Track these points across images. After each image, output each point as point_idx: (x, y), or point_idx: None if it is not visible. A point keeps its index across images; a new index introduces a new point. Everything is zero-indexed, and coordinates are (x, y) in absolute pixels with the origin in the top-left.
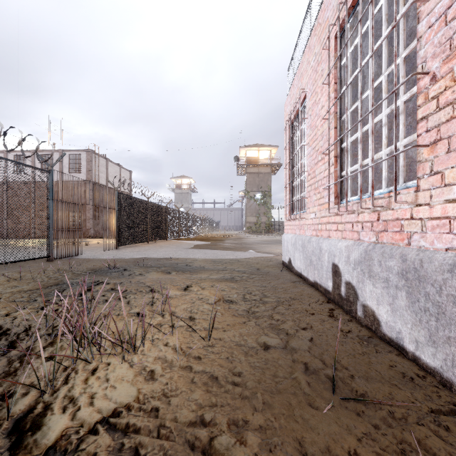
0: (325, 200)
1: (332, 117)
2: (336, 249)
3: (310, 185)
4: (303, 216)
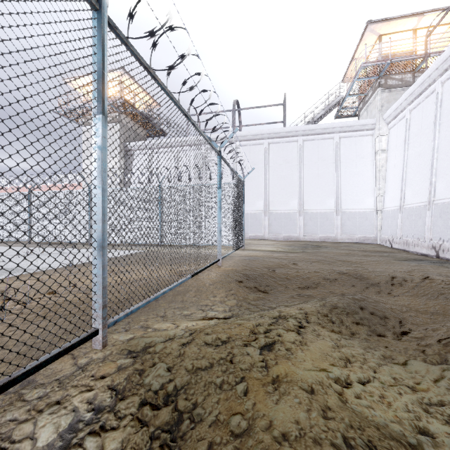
0: None
1: None
2: None
3: None
4: None
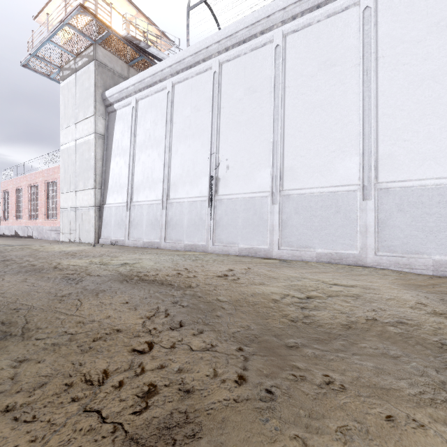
0: (14, 218)
1: (15, 203)
2: (15, 227)
3: (11, 214)
4: (9, 220)
